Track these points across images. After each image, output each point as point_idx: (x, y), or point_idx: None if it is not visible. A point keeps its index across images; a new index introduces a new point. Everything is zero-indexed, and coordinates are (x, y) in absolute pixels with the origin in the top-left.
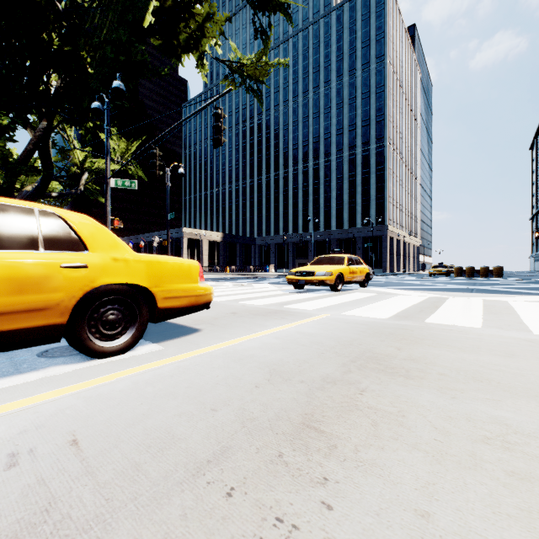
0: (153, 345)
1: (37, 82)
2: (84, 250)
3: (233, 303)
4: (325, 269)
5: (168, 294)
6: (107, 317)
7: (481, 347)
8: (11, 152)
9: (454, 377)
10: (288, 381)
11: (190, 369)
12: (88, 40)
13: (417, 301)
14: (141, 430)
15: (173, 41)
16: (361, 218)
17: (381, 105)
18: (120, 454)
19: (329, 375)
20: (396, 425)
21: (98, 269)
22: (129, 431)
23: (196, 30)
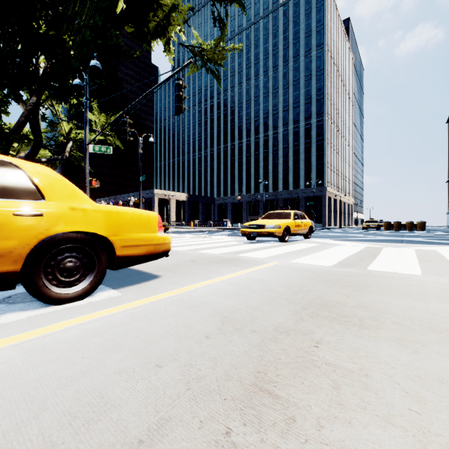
0: (112, 291)
1: (28, 63)
2: (41, 199)
3: (193, 252)
4: (274, 223)
5: (127, 242)
6: (64, 264)
7: (427, 294)
8: (4, 123)
9: (410, 327)
10: (240, 330)
11: (143, 316)
12: (69, 26)
13: (356, 251)
14: (72, 393)
15: (143, 29)
16: (304, 181)
17: (320, 86)
18: (36, 429)
19: (282, 323)
20: (360, 388)
21: (55, 217)
22: (58, 394)
23: (163, 19)
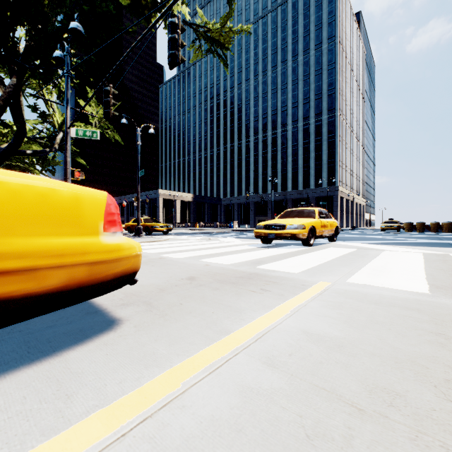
0: None
1: (6, 38)
2: None
3: (194, 261)
4: (297, 222)
5: None
6: None
7: None
8: None
9: None
10: None
11: None
12: None
13: (421, 260)
14: None
15: (140, 1)
16: (314, 180)
17: (332, 80)
18: None
19: None
20: None
21: None
22: None
23: None
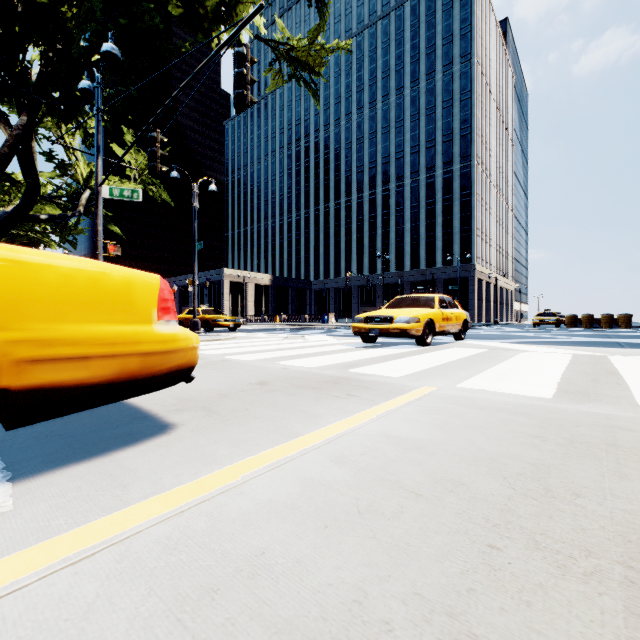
0: None
1: (13, 61)
2: None
3: (269, 364)
4: (409, 314)
5: (43, 350)
6: None
7: None
8: None
9: None
10: None
11: None
12: None
13: (565, 362)
14: None
15: (198, 9)
16: (442, 256)
17: (466, 115)
18: None
19: None
20: None
21: None
22: None
23: None
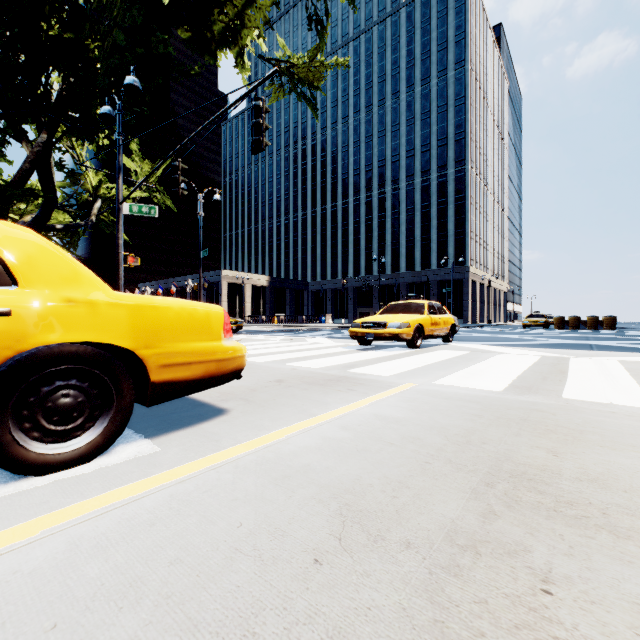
0: (144, 443)
1: (35, 84)
2: (10, 284)
3: (280, 365)
4: (400, 320)
5: (170, 359)
6: (55, 401)
7: None
8: None
9: None
10: (379, 542)
11: (192, 503)
12: (94, 26)
13: (530, 363)
14: None
15: (205, 33)
16: (437, 258)
17: (460, 121)
18: None
19: (457, 523)
20: None
21: (34, 317)
22: None
23: (234, 19)
